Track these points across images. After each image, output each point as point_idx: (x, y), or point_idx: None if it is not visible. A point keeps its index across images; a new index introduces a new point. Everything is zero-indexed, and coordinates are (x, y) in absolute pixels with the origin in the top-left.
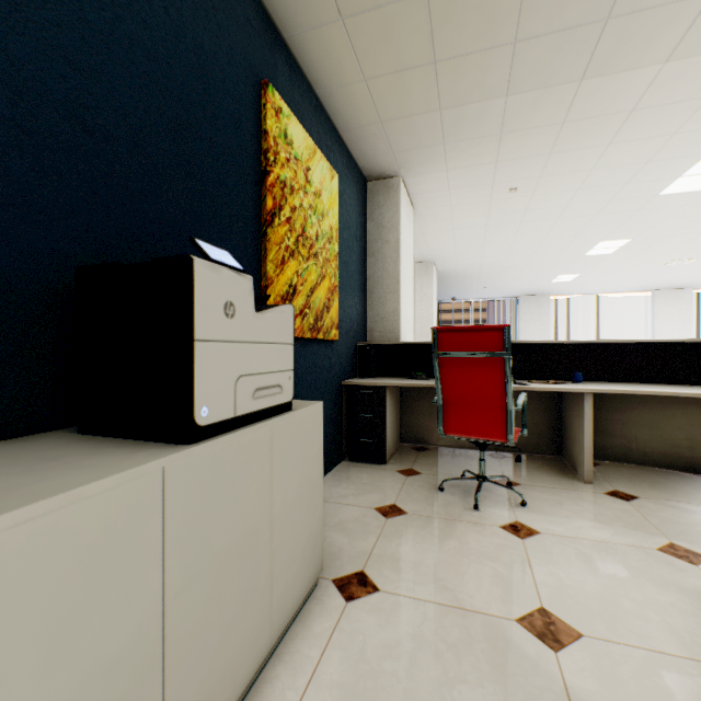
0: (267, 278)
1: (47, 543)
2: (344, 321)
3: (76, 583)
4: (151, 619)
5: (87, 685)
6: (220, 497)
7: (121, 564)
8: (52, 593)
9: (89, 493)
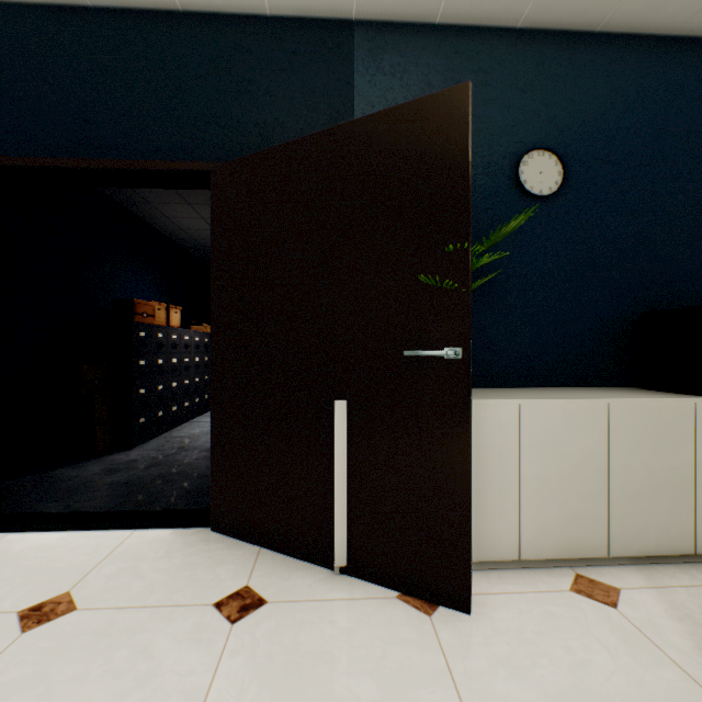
0: None
1: (651, 413)
2: None
3: (660, 431)
4: (688, 464)
5: (663, 469)
6: None
7: (675, 433)
8: (653, 429)
9: (664, 401)
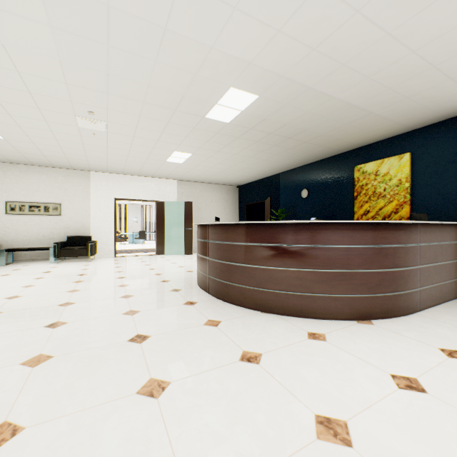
0: (354, 212)
1: None
2: (427, 214)
3: None
4: None
5: None
6: None
7: None
8: None
9: None
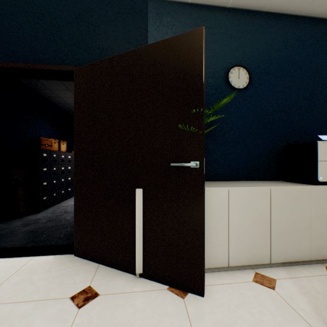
0: None
1: (290, 193)
2: None
3: (294, 201)
4: (307, 217)
5: (295, 220)
6: (325, 201)
7: (301, 203)
8: (291, 201)
9: (296, 187)
